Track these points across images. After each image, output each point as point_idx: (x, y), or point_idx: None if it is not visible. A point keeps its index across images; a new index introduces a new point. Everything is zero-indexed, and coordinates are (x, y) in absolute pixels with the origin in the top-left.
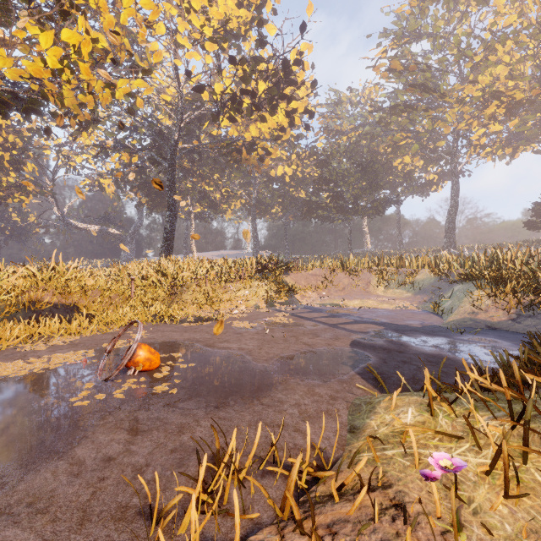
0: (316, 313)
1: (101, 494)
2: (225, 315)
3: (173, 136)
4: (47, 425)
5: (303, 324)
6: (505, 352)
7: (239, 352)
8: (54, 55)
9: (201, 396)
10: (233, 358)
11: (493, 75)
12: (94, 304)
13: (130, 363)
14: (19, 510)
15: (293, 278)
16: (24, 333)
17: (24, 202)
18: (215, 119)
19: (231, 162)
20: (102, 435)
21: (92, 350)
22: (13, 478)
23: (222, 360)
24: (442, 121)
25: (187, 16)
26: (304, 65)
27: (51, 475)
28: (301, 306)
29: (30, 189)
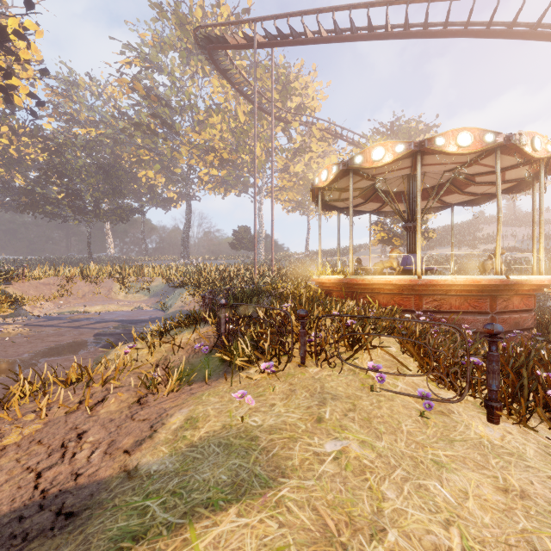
0: (56, 320)
1: None
2: None
3: None
4: None
5: (45, 330)
6: (171, 318)
7: None
8: None
9: None
10: None
11: (211, 135)
12: None
13: None
14: None
15: (18, 288)
16: None
17: None
18: None
19: None
20: None
21: None
22: None
23: None
24: (178, 153)
25: None
26: (31, 45)
27: None
28: (34, 317)
29: None
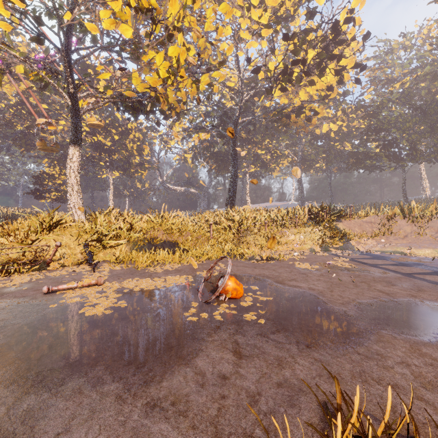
0: (379, 260)
1: (225, 413)
2: (284, 256)
3: (235, 113)
4: (173, 332)
5: (369, 270)
6: None
7: (311, 292)
8: (164, 67)
9: (288, 331)
10: (307, 297)
11: None
12: (187, 242)
13: (222, 290)
14: (167, 407)
15: (346, 225)
16: (148, 259)
17: (143, 175)
18: (269, 92)
19: (279, 128)
20: (213, 351)
21: (191, 276)
22: (158, 374)
23: (296, 298)
24: None
25: (248, 13)
26: (355, 21)
27: (183, 379)
28: (358, 252)
29: (146, 166)
